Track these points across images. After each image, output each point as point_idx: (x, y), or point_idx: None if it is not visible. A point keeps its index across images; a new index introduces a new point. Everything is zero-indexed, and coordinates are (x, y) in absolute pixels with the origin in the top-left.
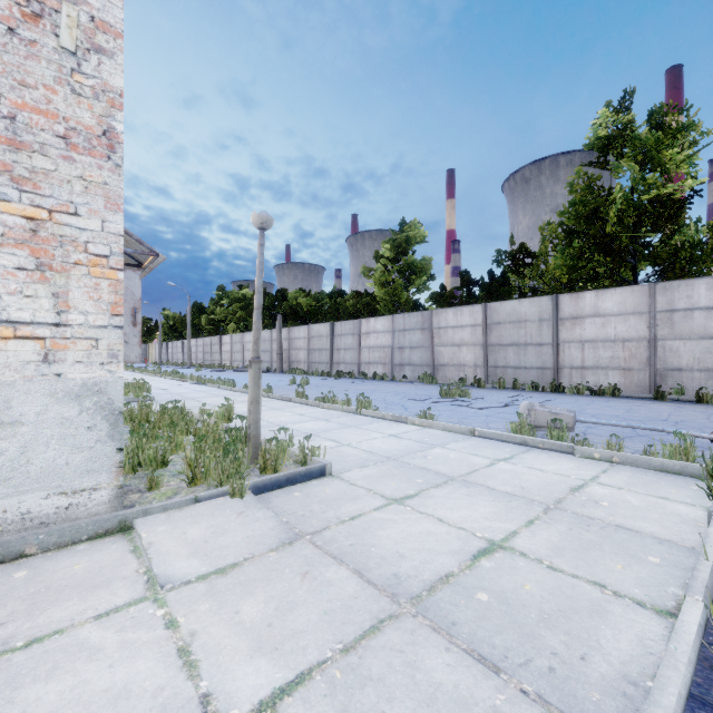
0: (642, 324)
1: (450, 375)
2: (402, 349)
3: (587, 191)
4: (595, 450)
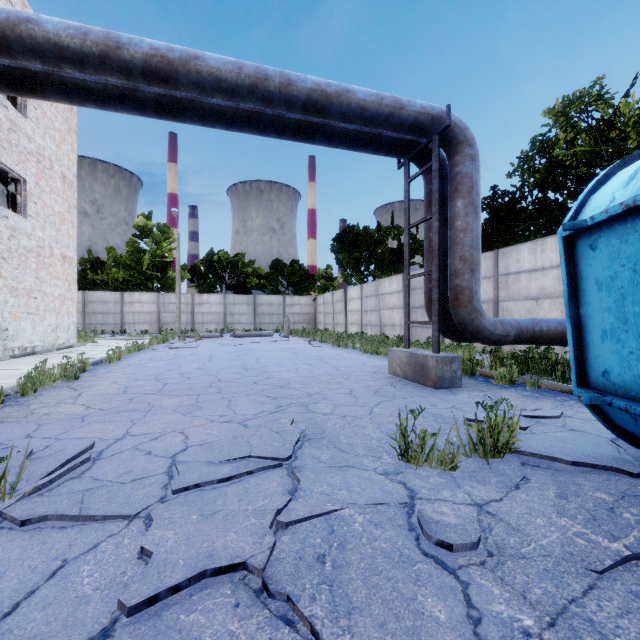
0: (156, 307)
1: None
2: None
3: (135, 248)
4: (148, 337)
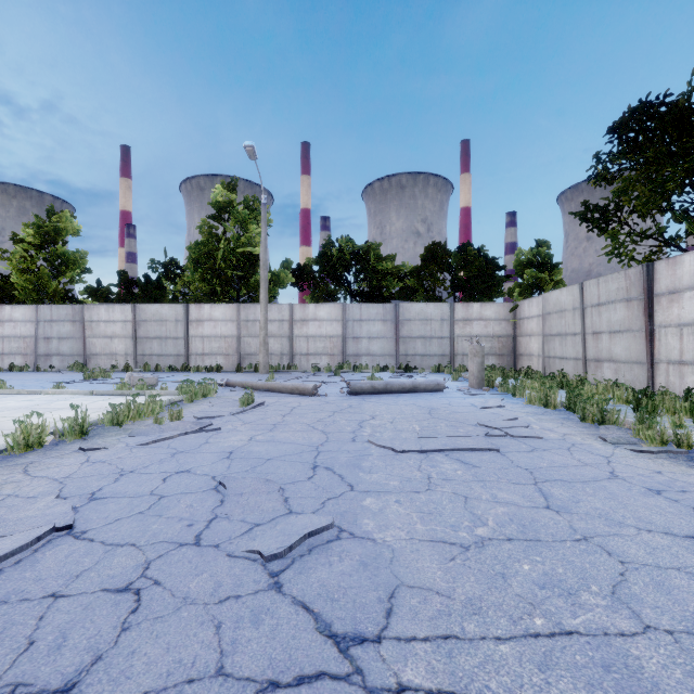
0: (234, 327)
1: (103, 363)
2: (49, 339)
3: (209, 235)
4: (154, 391)
